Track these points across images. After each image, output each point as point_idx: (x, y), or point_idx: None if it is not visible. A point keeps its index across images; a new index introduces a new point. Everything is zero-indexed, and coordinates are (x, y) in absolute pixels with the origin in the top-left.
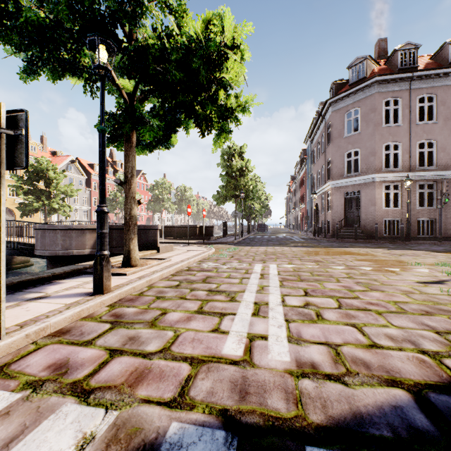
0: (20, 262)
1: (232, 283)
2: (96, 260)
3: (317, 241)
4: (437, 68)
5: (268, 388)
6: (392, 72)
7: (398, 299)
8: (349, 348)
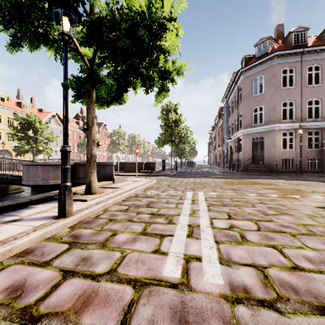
0: (14, 189)
1: (170, 208)
2: (60, 190)
3: (232, 174)
4: (322, 44)
5: (206, 316)
6: (288, 48)
7: (305, 222)
8: (275, 270)
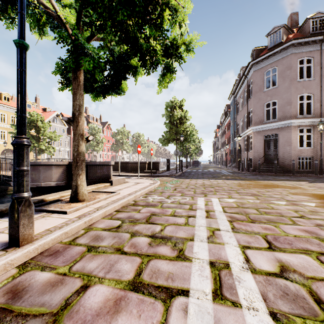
0: None
1: (178, 224)
2: (12, 204)
3: (243, 174)
4: None
5: None
6: (306, 36)
7: None
8: None
